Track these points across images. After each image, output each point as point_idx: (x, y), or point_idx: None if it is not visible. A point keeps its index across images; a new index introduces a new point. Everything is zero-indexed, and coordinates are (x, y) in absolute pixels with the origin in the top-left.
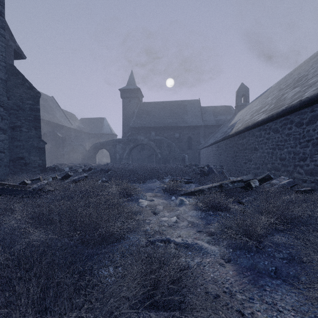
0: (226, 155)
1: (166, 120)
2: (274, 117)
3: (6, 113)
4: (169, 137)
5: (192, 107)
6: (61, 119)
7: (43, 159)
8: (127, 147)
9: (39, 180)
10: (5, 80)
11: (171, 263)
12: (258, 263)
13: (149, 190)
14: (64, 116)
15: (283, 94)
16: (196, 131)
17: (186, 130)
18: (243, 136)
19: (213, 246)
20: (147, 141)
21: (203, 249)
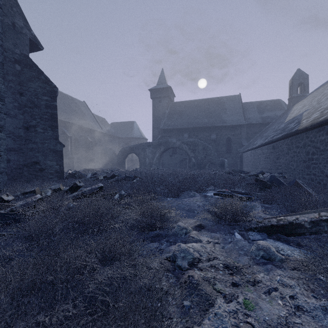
0: (289, 158)
1: (201, 120)
2: None
3: (2, 105)
4: (204, 139)
5: (231, 104)
6: (92, 124)
7: (60, 164)
8: (157, 151)
9: (34, 193)
10: (1, 63)
11: None
12: None
13: (188, 211)
14: (95, 120)
15: None
16: (236, 131)
17: (224, 131)
18: None
19: None
20: (179, 144)
21: None
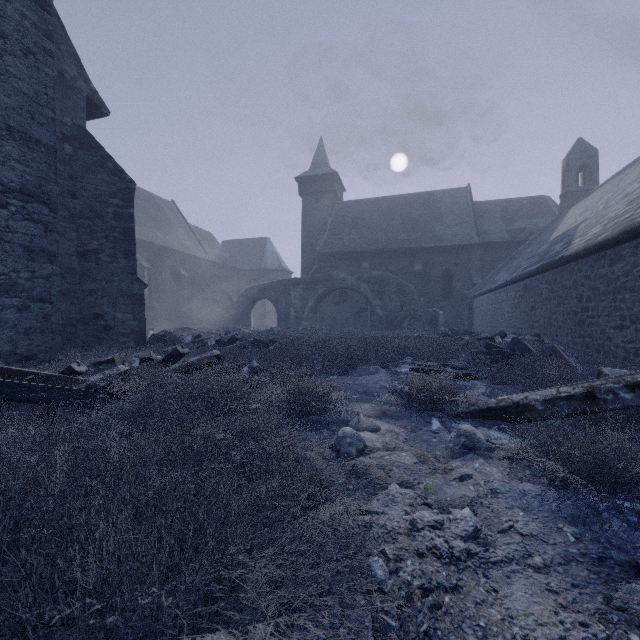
0: (551, 308)
1: (394, 237)
2: None
3: (55, 218)
4: (401, 273)
5: (453, 205)
6: (188, 244)
7: (140, 319)
8: (311, 295)
9: (112, 364)
10: (53, 148)
11: None
12: None
13: (364, 394)
14: (193, 236)
15: None
16: (461, 257)
17: (439, 257)
18: (612, 256)
19: None
20: (353, 281)
21: None
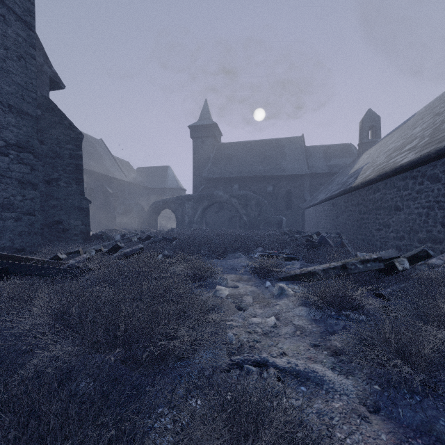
0: (346, 217)
1: (255, 168)
2: (431, 157)
3: (37, 162)
4: (259, 192)
5: (292, 148)
6: (112, 170)
7: (86, 224)
8: (199, 207)
9: (78, 254)
10: (35, 117)
11: (274, 420)
12: (435, 420)
13: (231, 269)
14: (116, 164)
15: (444, 120)
16: (298, 182)
17: (284, 182)
18: (375, 188)
19: (342, 377)
20: (227, 197)
21: (326, 383)
